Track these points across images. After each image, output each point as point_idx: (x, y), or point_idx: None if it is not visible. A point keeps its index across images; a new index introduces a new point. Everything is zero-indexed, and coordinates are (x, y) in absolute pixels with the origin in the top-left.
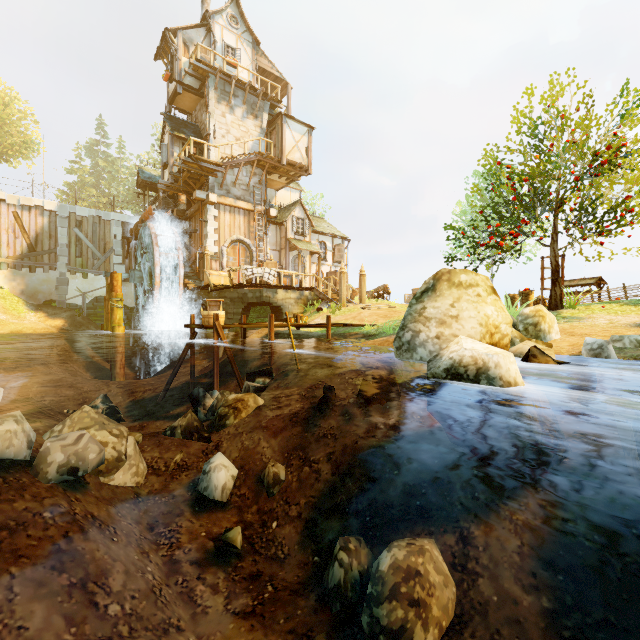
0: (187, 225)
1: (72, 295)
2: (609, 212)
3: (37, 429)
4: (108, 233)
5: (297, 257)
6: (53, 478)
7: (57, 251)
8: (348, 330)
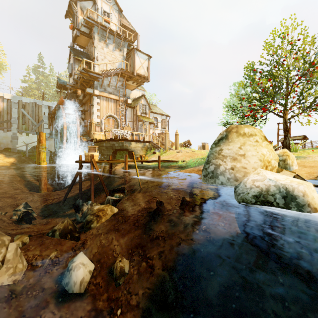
0: (83, 107)
1: (20, 145)
2: None
3: None
4: (40, 112)
5: (142, 125)
6: None
7: (11, 121)
8: (170, 164)
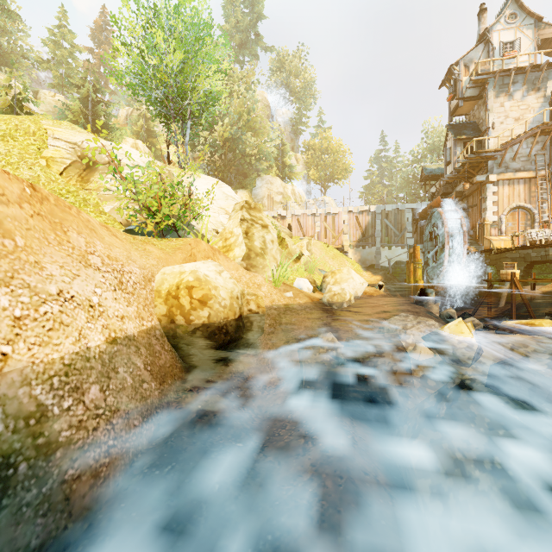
0: (464, 202)
1: (382, 261)
2: None
3: None
4: (403, 218)
5: None
6: None
7: (375, 235)
8: None
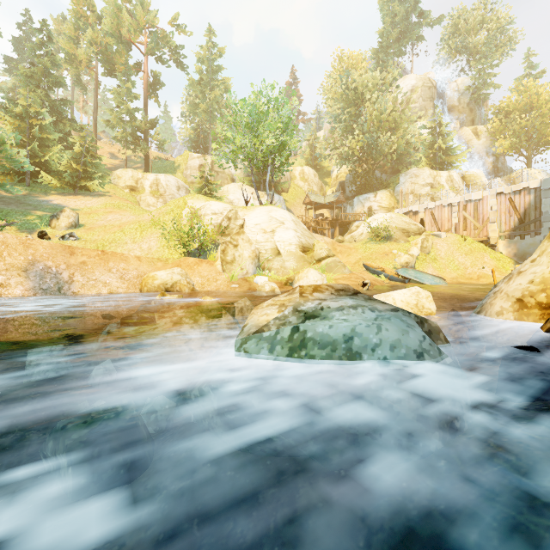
0: None
1: None
2: None
3: None
4: None
5: None
6: None
7: (540, 219)
8: None
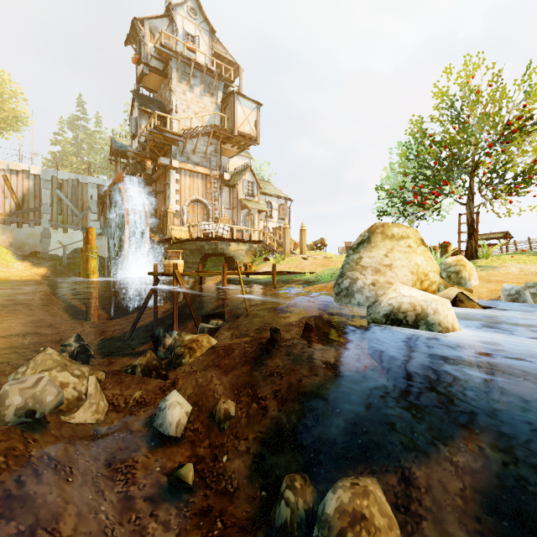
0: (153, 187)
1: (54, 247)
2: (518, 174)
3: (3, 370)
4: (85, 194)
5: (247, 215)
6: (11, 420)
7: (41, 209)
8: (291, 277)
